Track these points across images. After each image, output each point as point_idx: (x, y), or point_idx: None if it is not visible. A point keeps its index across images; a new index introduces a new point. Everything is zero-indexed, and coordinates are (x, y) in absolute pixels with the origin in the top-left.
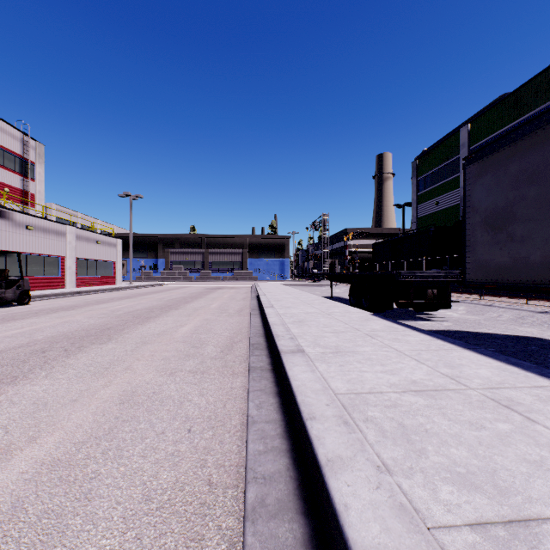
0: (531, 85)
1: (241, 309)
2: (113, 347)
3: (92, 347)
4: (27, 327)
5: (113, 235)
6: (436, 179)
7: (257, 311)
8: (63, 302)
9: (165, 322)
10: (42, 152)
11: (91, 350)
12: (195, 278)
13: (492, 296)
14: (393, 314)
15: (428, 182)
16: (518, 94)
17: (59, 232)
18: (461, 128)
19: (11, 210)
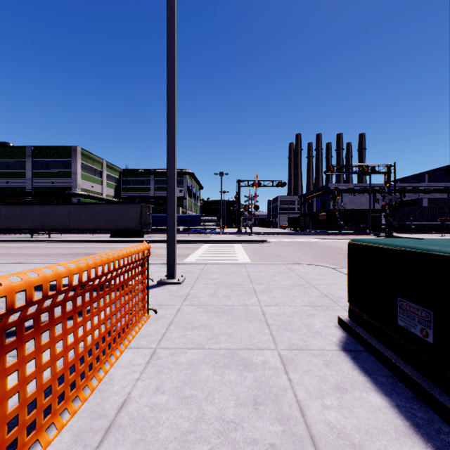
0: (19, 148)
1: None
2: None
3: None
4: None
5: None
6: None
7: None
8: None
9: None
10: None
11: None
12: None
13: (4, 234)
14: None
15: None
16: (14, 149)
17: None
18: None
19: None
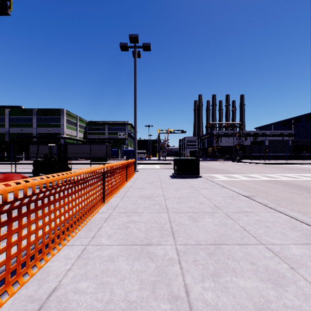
0: (29, 110)
1: None
2: None
3: None
4: None
5: None
6: None
7: None
8: None
9: None
10: None
11: None
12: None
13: (25, 160)
14: None
15: None
16: (25, 110)
17: None
18: (6, 108)
19: None
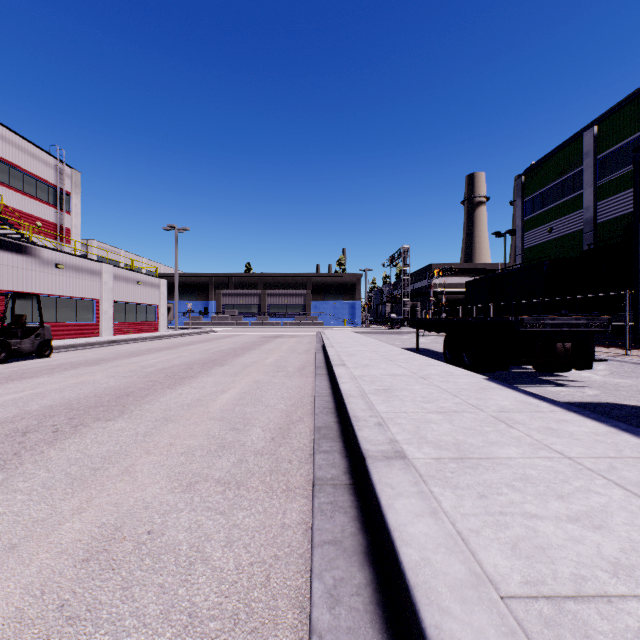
0: None
1: (302, 366)
2: (120, 427)
3: (93, 426)
4: (29, 391)
5: (156, 275)
6: (549, 199)
7: (323, 370)
8: (91, 353)
9: (203, 385)
10: (79, 181)
11: (90, 431)
12: (251, 324)
13: None
14: (506, 375)
15: (538, 204)
16: None
17: (94, 271)
18: (583, 132)
19: (38, 245)
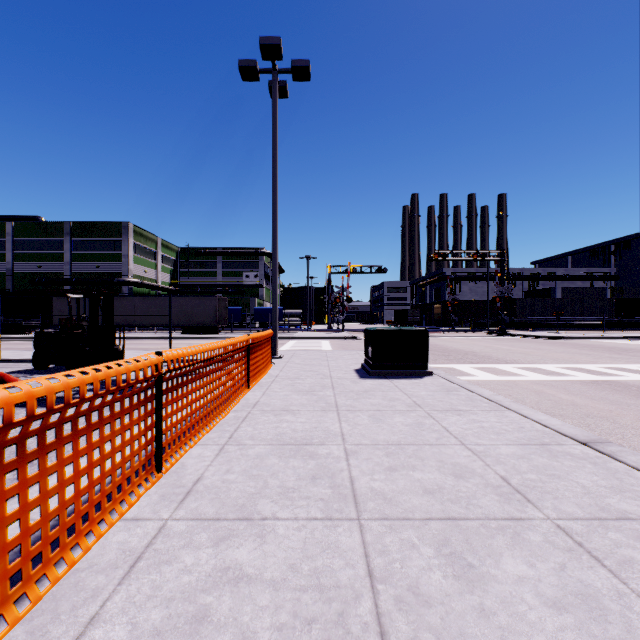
0: (55, 224)
1: None
2: None
3: None
4: None
5: None
6: None
7: None
8: None
9: None
10: None
11: None
12: None
13: None
14: None
15: None
16: (48, 225)
17: None
18: (7, 221)
19: None
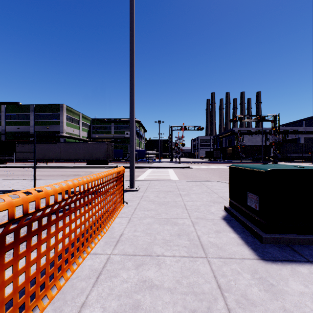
0: (26, 106)
1: None
2: None
3: None
4: None
5: None
6: None
7: None
8: None
9: None
10: None
11: None
12: None
13: (17, 162)
14: None
15: None
16: (22, 106)
17: None
18: (2, 105)
19: None
